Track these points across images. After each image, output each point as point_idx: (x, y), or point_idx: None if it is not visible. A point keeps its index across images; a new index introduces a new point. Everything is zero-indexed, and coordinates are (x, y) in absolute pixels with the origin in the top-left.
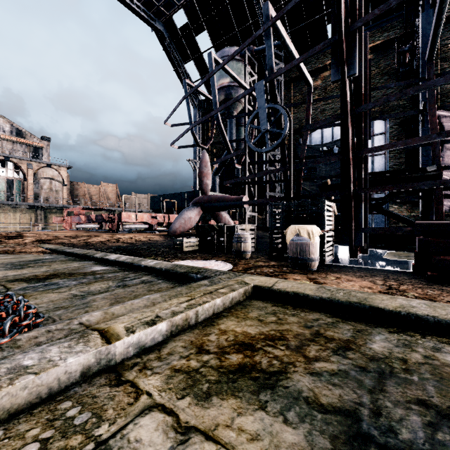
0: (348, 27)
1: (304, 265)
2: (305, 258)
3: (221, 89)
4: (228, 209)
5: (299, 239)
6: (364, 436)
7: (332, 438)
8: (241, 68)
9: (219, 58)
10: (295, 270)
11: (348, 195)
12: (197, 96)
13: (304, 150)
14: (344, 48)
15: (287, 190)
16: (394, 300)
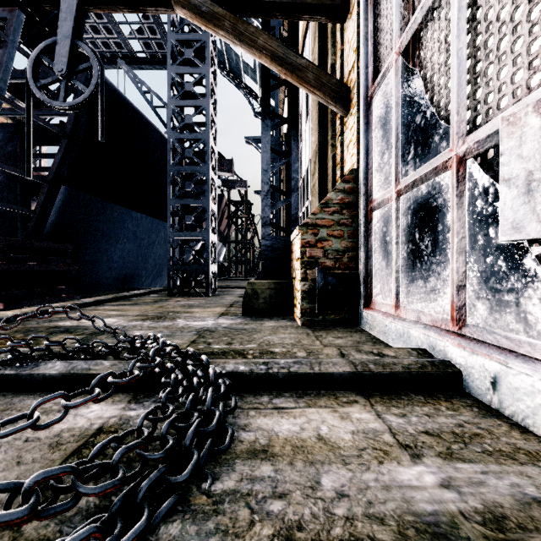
0: None
1: None
2: None
3: None
4: None
5: None
6: (62, 332)
7: (63, 333)
8: None
9: None
10: None
11: None
12: None
13: None
14: None
15: None
16: None
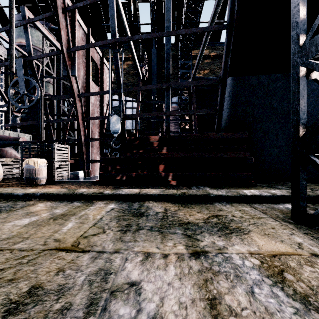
0: (68, 49)
1: (32, 182)
2: (32, 178)
3: (19, 46)
4: (8, 146)
5: (28, 166)
6: None
7: None
8: (40, 36)
9: (18, 20)
10: (23, 185)
11: (81, 141)
12: (0, 43)
13: (72, 110)
14: (66, 59)
15: (51, 135)
16: (3, 189)
